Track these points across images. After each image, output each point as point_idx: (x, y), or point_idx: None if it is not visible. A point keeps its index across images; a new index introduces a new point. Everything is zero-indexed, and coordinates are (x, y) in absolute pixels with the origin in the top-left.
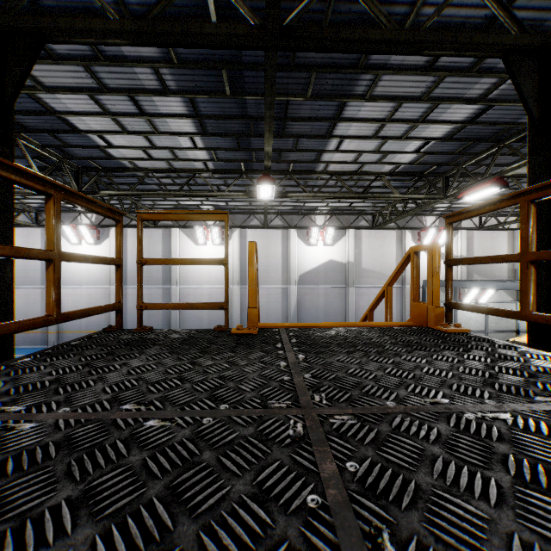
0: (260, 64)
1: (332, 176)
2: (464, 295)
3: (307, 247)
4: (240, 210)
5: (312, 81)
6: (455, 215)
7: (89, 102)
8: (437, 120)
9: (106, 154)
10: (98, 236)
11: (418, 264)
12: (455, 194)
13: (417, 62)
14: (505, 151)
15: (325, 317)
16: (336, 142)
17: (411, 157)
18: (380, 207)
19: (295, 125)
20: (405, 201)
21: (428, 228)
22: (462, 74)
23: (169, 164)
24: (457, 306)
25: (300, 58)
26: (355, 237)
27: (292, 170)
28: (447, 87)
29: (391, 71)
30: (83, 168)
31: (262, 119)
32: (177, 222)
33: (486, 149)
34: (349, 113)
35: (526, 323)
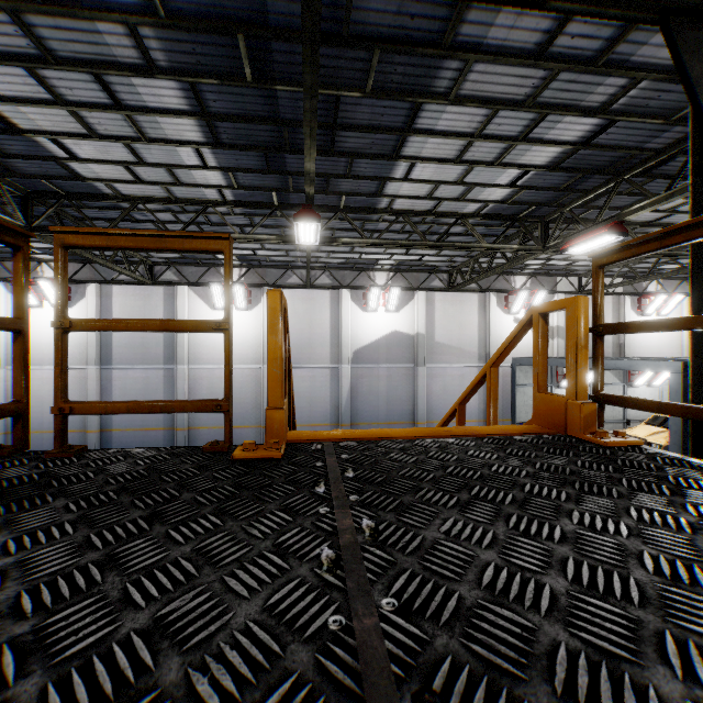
0: (296, 30)
1: (399, 217)
2: (563, 377)
3: (364, 314)
4: (274, 263)
5: (373, 65)
6: (613, 252)
7: (28, 80)
8: (542, 139)
9: (68, 171)
10: (69, 295)
11: (546, 333)
12: (557, 244)
13: (525, 44)
14: (622, 190)
15: (387, 406)
16: (405, 166)
17: (504, 192)
18: (459, 263)
19: (349, 137)
20: (490, 254)
21: (518, 291)
22: (584, 68)
23: (167, 190)
24: (617, 402)
25: (357, 26)
26: (427, 301)
27: (344, 206)
28: (560, 88)
29: (487, 55)
30: (36, 192)
31: (301, 124)
32: (186, 278)
33: (600, 185)
34: (425, 122)
35: (689, 421)
